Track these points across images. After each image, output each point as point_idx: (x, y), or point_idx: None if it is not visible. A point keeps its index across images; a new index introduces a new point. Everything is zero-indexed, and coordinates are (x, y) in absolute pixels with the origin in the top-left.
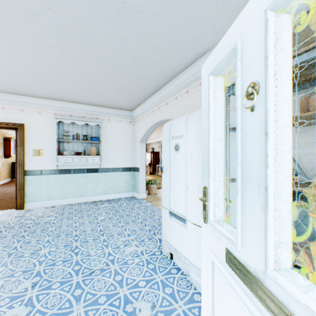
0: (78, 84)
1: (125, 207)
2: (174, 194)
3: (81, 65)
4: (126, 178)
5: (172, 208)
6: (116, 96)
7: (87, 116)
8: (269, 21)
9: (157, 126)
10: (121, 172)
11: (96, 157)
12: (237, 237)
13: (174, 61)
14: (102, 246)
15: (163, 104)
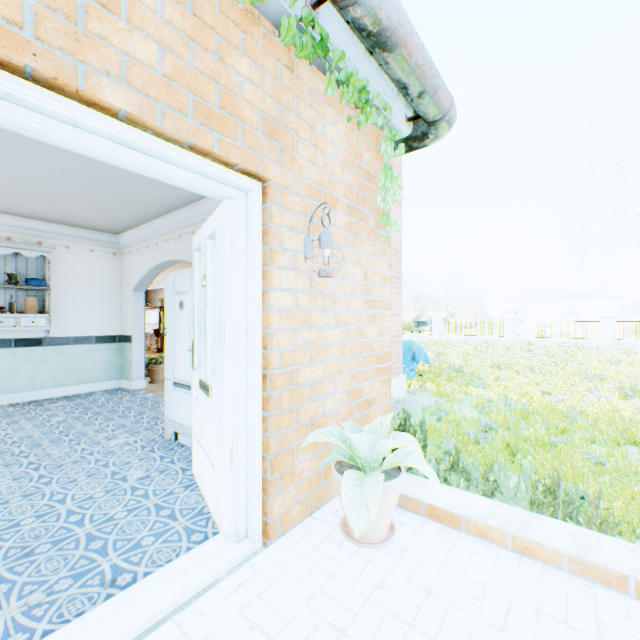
0: (10, 188)
1: (105, 402)
2: (179, 360)
3: (25, 170)
4: (106, 356)
5: (177, 378)
6: (86, 212)
7: (17, 237)
8: (208, 245)
9: (166, 267)
10: (95, 345)
11: (39, 316)
12: (202, 365)
13: (185, 190)
14: (70, 444)
15: (175, 237)
